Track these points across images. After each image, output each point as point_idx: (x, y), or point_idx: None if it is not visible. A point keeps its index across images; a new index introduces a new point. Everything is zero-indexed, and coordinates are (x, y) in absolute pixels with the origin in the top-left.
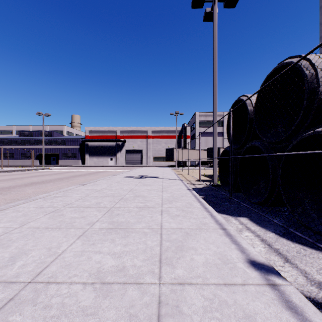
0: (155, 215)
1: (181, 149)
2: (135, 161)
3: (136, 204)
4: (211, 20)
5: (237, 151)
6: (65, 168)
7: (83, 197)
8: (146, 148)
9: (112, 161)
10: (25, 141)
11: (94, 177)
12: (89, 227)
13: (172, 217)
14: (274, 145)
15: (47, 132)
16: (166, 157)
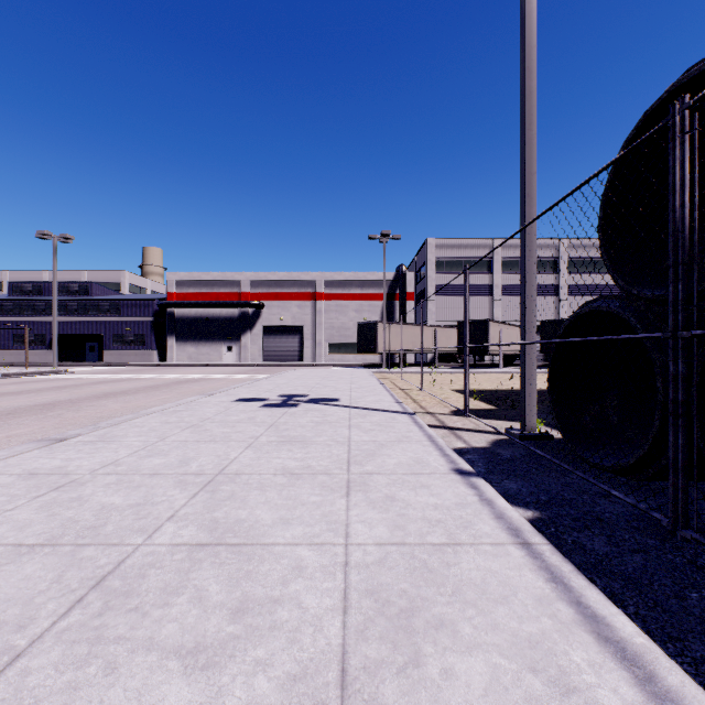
0: None
1: (395, 324)
2: (285, 353)
3: (134, 699)
4: None
5: None
6: (111, 370)
7: None
8: (312, 322)
9: (231, 354)
10: (24, 306)
11: (155, 400)
12: None
13: None
14: None
15: (76, 285)
16: (360, 344)
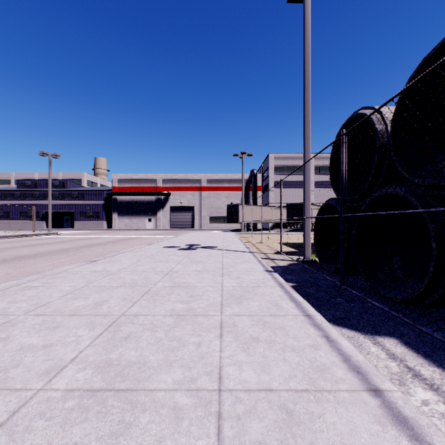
0: (207, 337)
1: (249, 205)
2: (183, 222)
3: (171, 306)
4: (299, 1)
5: (351, 205)
6: (82, 233)
7: (78, 288)
8: (199, 204)
9: (151, 223)
10: (26, 194)
11: (119, 248)
12: (41, 386)
13: (245, 346)
14: (440, 192)
15: (57, 181)
16: (228, 217)
